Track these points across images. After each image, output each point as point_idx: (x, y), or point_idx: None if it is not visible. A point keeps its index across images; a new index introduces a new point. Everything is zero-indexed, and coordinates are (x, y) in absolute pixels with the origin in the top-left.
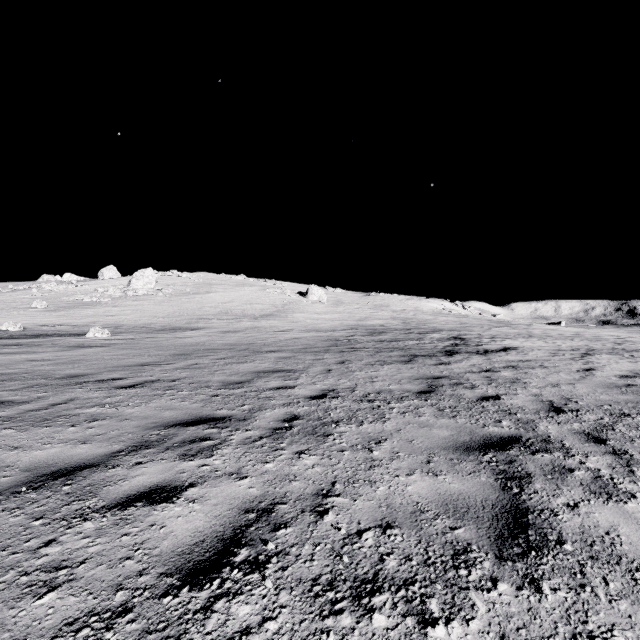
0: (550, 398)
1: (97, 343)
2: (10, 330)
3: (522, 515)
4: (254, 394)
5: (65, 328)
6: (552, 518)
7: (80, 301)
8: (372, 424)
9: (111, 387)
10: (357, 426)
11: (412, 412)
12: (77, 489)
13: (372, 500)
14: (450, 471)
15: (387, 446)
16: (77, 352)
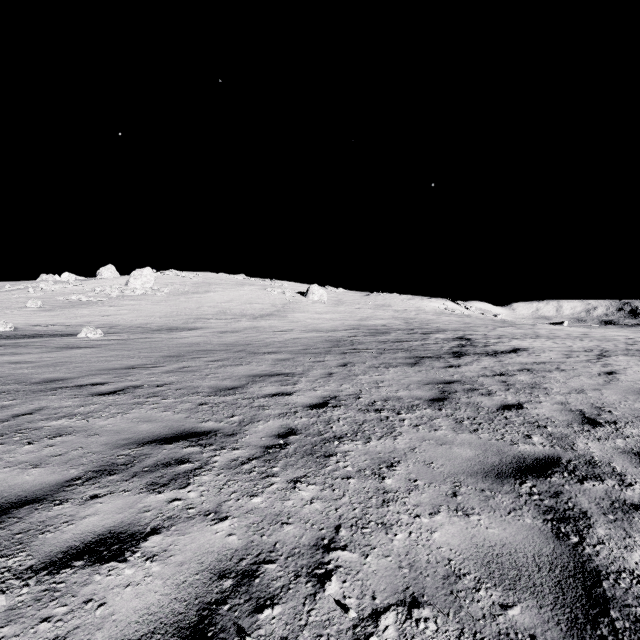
0: (579, 407)
1: (88, 344)
2: (0, 330)
3: (594, 582)
4: (247, 402)
5: (58, 328)
6: (636, 587)
7: (76, 301)
8: (381, 440)
9: (88, 394)
10: (364, 443)
11: (426, 425)
12: (4, 538)
13: (389, 556)
14: (484, 508)
15: (401, 471)
16: (64, 353)
